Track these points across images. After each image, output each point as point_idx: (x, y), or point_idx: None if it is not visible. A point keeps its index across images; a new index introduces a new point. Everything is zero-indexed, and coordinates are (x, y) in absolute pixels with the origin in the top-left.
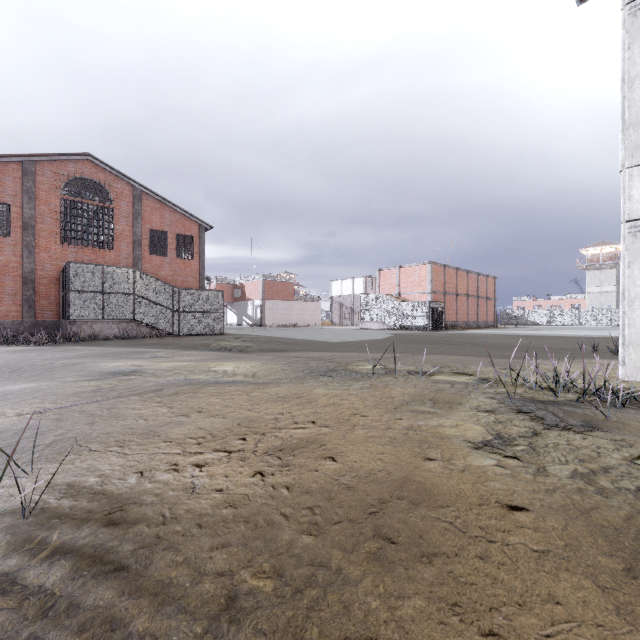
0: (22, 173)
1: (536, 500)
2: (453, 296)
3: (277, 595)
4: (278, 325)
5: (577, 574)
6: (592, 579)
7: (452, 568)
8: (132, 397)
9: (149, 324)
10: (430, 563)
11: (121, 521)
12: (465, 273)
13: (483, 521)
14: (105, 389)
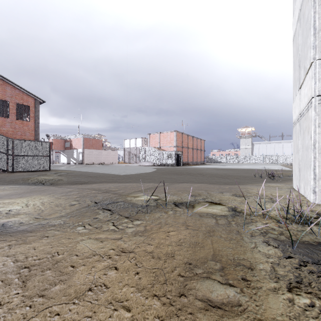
0: None
1: None
2: (186, 148)
3: None
4: (92, 163)
5: None
6: None
7: None
8: None
9: None
10: None
11: None
12: (191, 137)
13: None
14: None
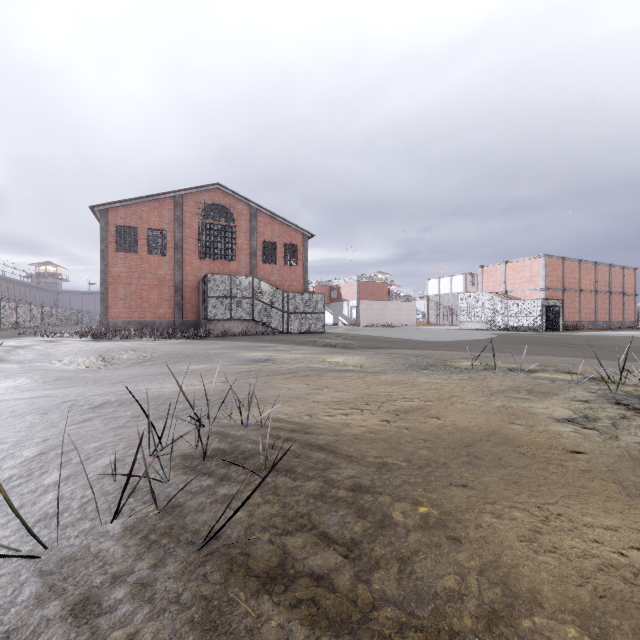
0: (174, 205)
1: (597, 450)
2: (575, 292)
3: (409, 467)
4: (373, 325)
5: (608, 481)
6: (617, 483)
7: (519, 471)
8: (277, 376)
9: (264, 323)
10: (504, 468)
11: (311, 433)
12: (591, 265)
13: (548, 454)
14: (255, 370)
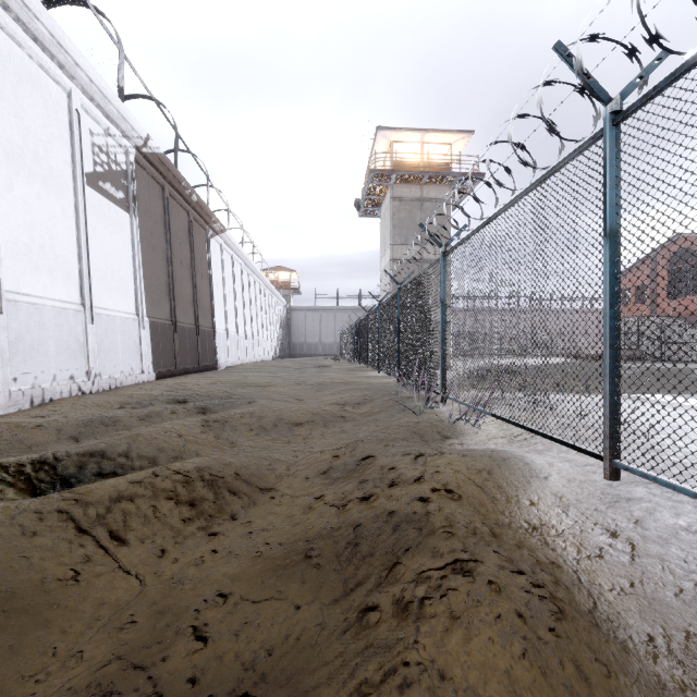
0: (650, 264)
1: None
2: None
3: None
4: None
5: None
6: None
7: None
8: None
9: (646, 352)
10: None
11: None
12: None
13: None
14: None
